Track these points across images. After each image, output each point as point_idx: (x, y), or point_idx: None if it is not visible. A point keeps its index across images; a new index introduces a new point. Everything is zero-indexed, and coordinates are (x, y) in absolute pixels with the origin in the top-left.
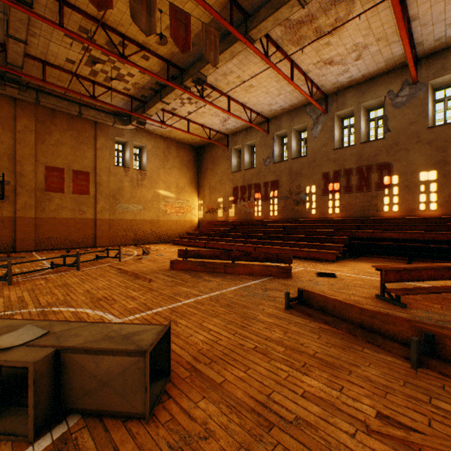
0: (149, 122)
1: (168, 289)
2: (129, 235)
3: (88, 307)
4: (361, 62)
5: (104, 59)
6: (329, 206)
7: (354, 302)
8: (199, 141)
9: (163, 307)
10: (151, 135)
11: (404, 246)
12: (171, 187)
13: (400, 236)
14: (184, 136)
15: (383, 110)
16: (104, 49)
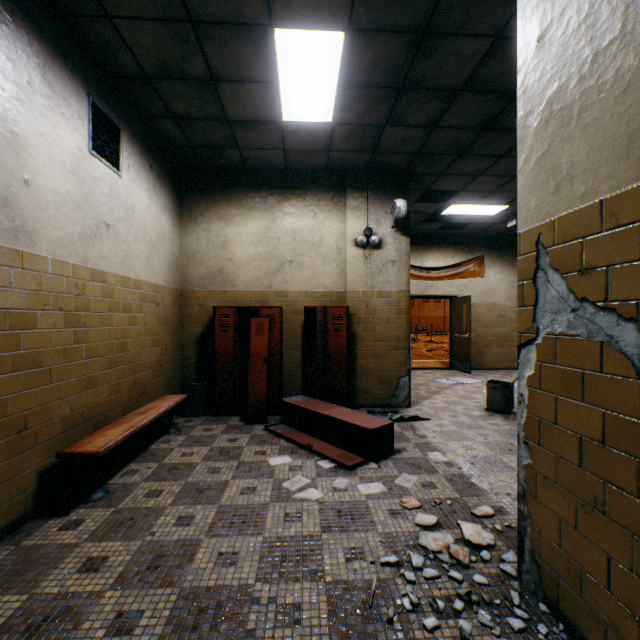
0: None
1: None
2: None
3: None
4: None
5: None
6: None
7: None
8: None
9: None
10: None
11: None
12: None
13: None
14: None
15: None
16: None
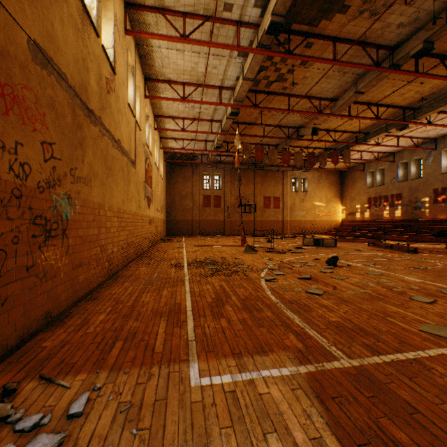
0: None
1: None
2: (298, 229)
3: None
4: None
5: None
6: (437, 211)
7: None
8: (342, 168)
9: None
10: (310, 170)
11: None
12: (322, 200)
13: None
14: (331, 167)
15: None
16: None
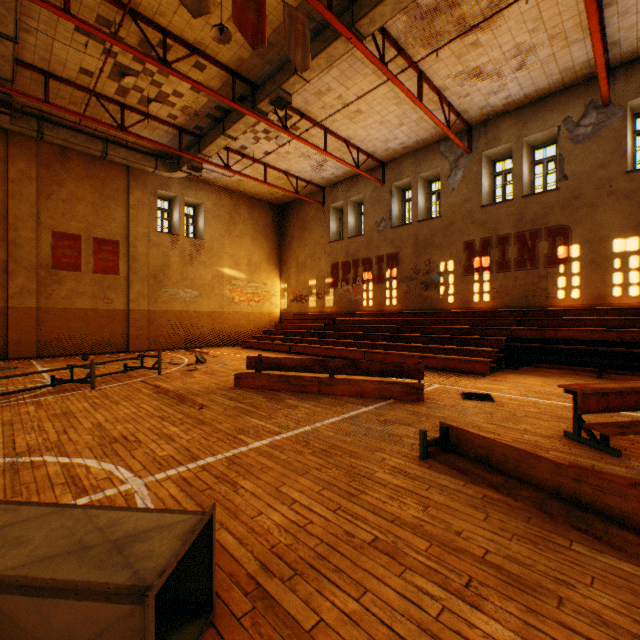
0: (208, 168)
1: (229, 421)
2: (178, 333)
3: (92, 455)
4: (525, 73)
5: (137, 69)
6: (474, 290)
7: (531, 446)
8: (282, 196)
9: (216, 455)
10: (210, 188)
11: (592, 351)
12: (241, 264)
13: (586, 336)
14: (260, 189)
15: (556, 147)
16: (135, 50)
